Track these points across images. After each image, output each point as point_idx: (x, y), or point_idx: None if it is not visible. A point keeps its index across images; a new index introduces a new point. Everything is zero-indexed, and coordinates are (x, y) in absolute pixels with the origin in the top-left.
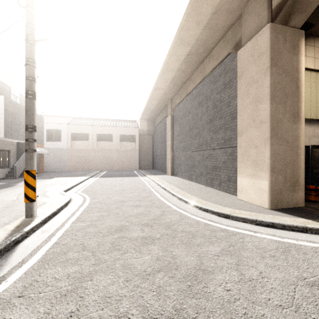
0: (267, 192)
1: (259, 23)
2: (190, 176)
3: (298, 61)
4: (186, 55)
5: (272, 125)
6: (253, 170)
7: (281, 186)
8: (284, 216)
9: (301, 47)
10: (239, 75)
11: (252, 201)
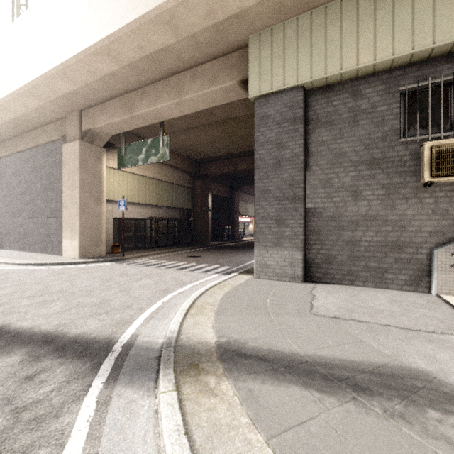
0: (78, 248)
1: (75, 135)
2: (22, 246)
3: (101, 167)
4: (13, 118)
5: (81, 206)
6: (71, 234)
7: (88, 243)
8: (84, 260)
9: (104, 159)
10: (63, 163)
11: (71, 256)
